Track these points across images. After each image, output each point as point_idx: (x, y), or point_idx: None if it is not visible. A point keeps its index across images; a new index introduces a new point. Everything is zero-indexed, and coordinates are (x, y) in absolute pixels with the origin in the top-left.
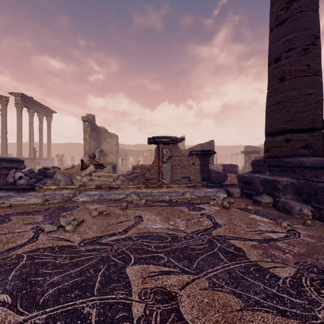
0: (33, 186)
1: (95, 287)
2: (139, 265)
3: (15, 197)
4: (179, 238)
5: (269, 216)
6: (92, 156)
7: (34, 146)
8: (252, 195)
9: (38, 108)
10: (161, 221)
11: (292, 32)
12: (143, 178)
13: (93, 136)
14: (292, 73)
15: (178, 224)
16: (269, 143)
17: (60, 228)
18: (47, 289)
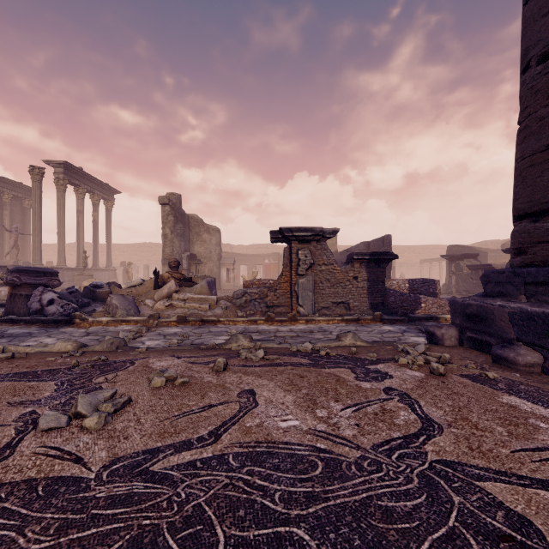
0: (70, 317)
1: None
2: None
3: (37, 336)
4: (344, 466)
5: (548, 402)
6: (175, 264)
7: (88, 249)
8: (487, 343)
9: (92, 186)
10: (297, 408)
11: None
12: (262, 305)
13: (179, 230)
14: None
15: (338, 419)
16: (525, 234)
17: (76, 420)
18: None
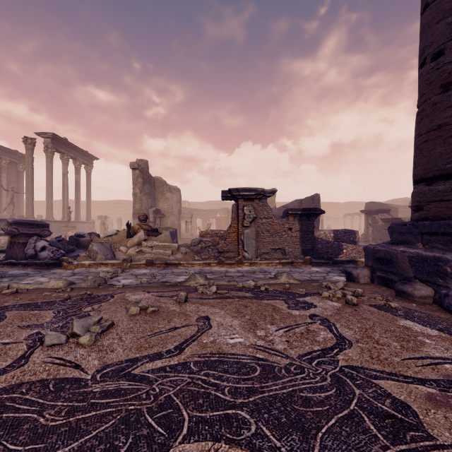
0: (59, 261)
1: None
2: (198, 442)
3: (33, 276)
4: (276, 369)
5: (435, 325)
6: (143, 217)
7: (71, 205)
8: (392, 281)
9: (74, 153)
10: (242, 329)
11: None
12: (215, 251)
13: (146, 190)
14: None
15: (273, 337)
16: (422, 194)
17: (72, 338)
18: None
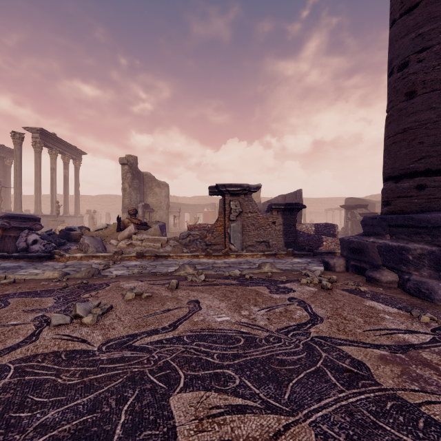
0: (51, 253)
1: (114, 436)
2: (193, 392)
3: (26, 268)
4: (258, 340)
5: (396, 304)
6: (133, 212)
7: (58, 199)
8: (364, 269)
9: (63, 148)
10: (228, 310)
11: (427, 22)
12: (203, 243)
13: (135, 185)
14: (427, 84)
15: (256, 315)
16: (390, 191)
17: (76, 319)
18: (32, 438)
